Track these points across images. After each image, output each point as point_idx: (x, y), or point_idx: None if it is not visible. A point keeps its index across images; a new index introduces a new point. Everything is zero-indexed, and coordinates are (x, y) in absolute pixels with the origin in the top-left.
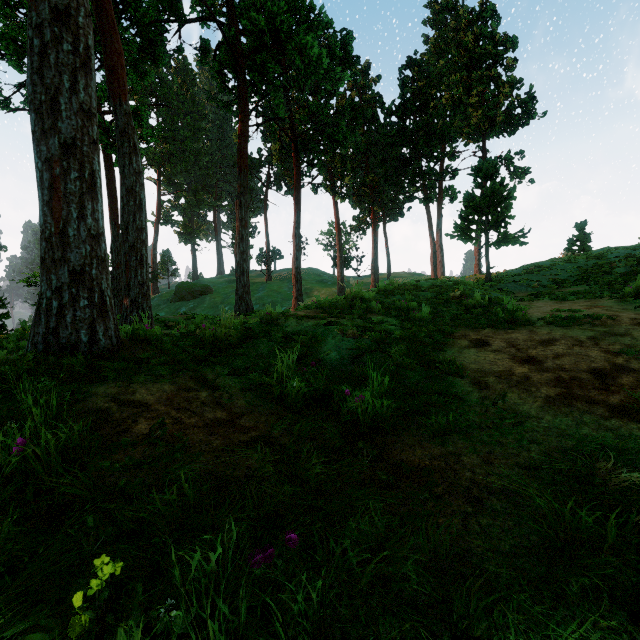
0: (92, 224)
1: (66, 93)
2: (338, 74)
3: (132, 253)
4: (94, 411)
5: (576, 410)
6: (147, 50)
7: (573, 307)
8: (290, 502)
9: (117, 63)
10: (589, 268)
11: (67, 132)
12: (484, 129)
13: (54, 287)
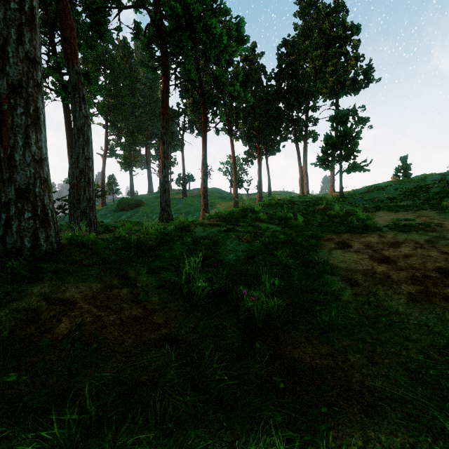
0: (36, 151)
1: (13, 43)
2: (234, 48)
3: (82, 176)
4: (25, 310)
5: (437, 307)
6: (95, 29)
7: (406, 217)
8: (192, 412)
9: (70, 35)
10: (413, 188)
11: (14, 75)
12: (337, 90)
13: (3, 202)
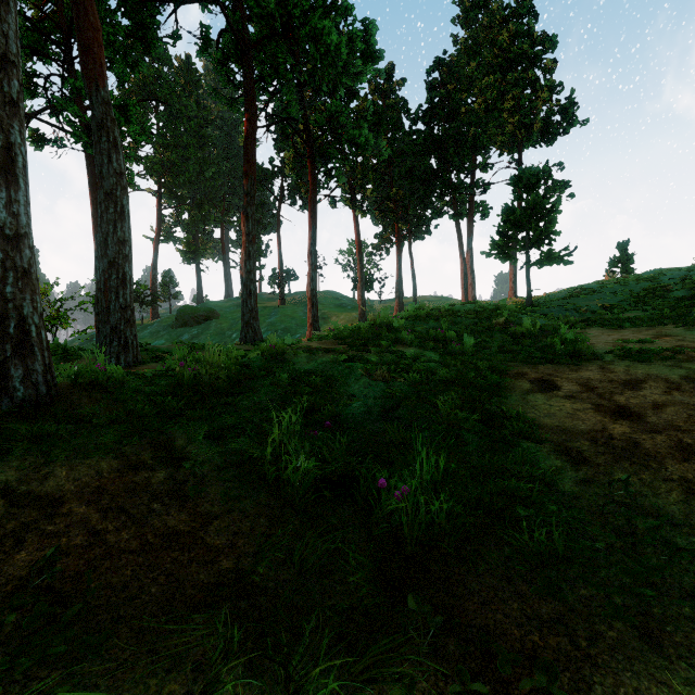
0: (7, 220)
1: None
2: (359, 68)
3: (112, 270)
4: None
5: None
6: (137, 35)
7: (638, 336)
8: None
9: (93, 40)
10: (642, 291)
11: None
12: (521, 137)
13: None
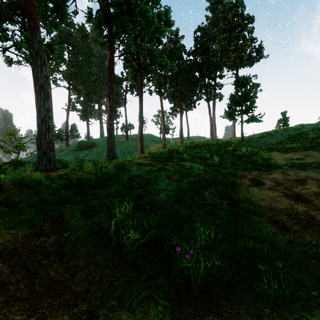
0: None
1: None
2: (163, 28)
3: (43, 124)
4: None
5: None
6: (57, 11)
7: (296, 156)
8: None
9: (33, 11)
10: (294, 134)
11: None
12: (237, 63)
13: None
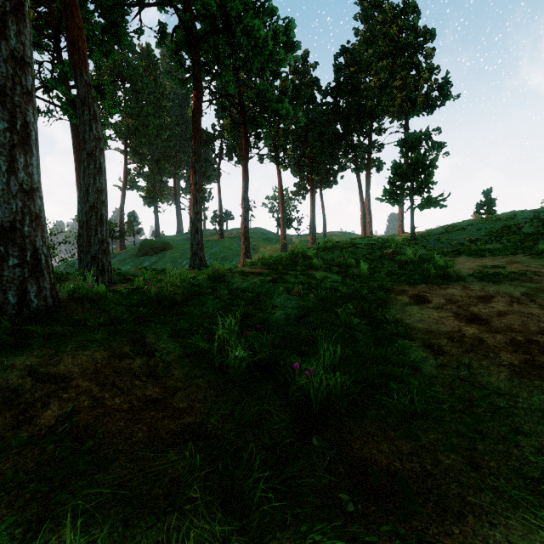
0: (25, 178)
1: None
2: (282, 56)
3: (92, 213)
4: (1, 390)
5: None
6: (110, 31)
7: (494, 263)
8: None
9: (78, 37)
10: (500, 228)
11: None
12: (407, 108)
13: None
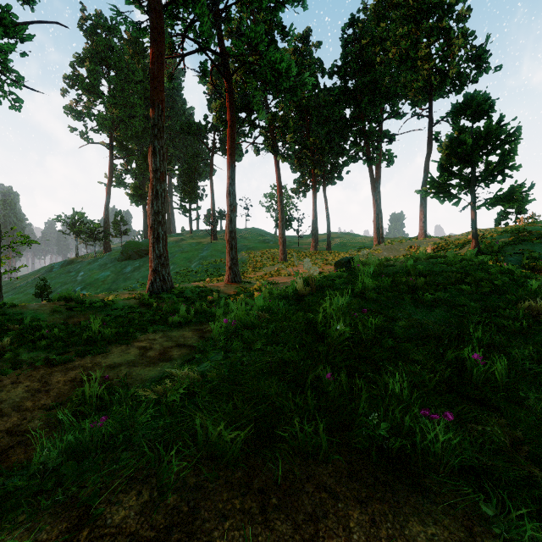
0: None
1: None
2: None
3: None
4: None
5: None
6: None
7: None
8: None
9: None
10: None
11: None
12: (435, 83)
13: None
